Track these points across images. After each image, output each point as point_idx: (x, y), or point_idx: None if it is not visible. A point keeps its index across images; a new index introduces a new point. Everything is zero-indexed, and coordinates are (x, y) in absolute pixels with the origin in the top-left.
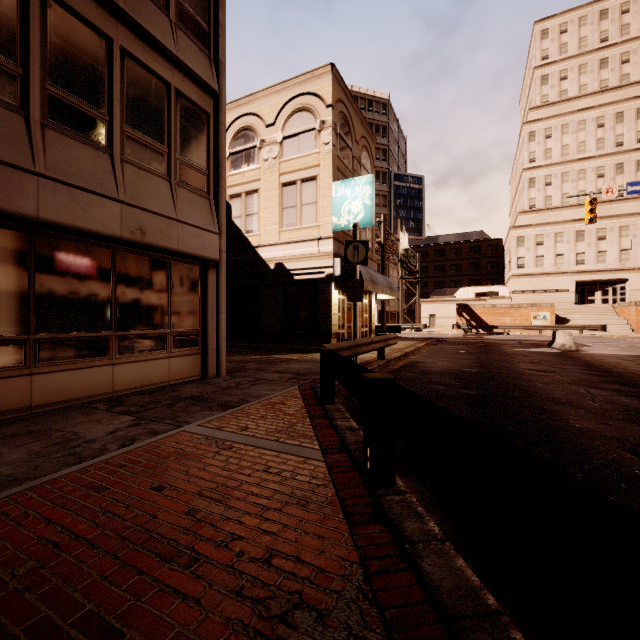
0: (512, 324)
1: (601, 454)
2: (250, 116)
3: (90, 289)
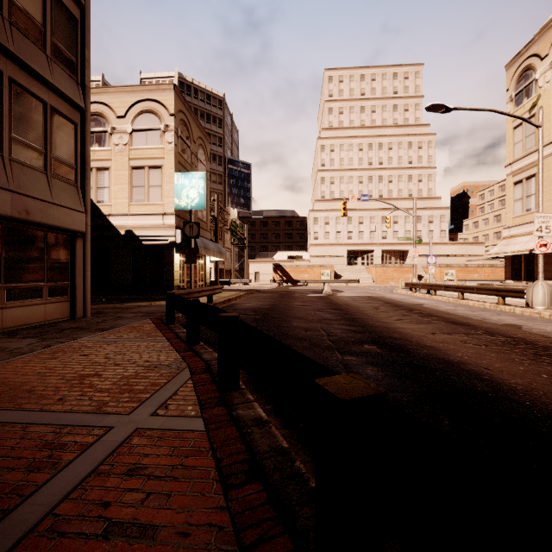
0: (309, 279)
1: (293, 332)
2: (101, 105)
3: None
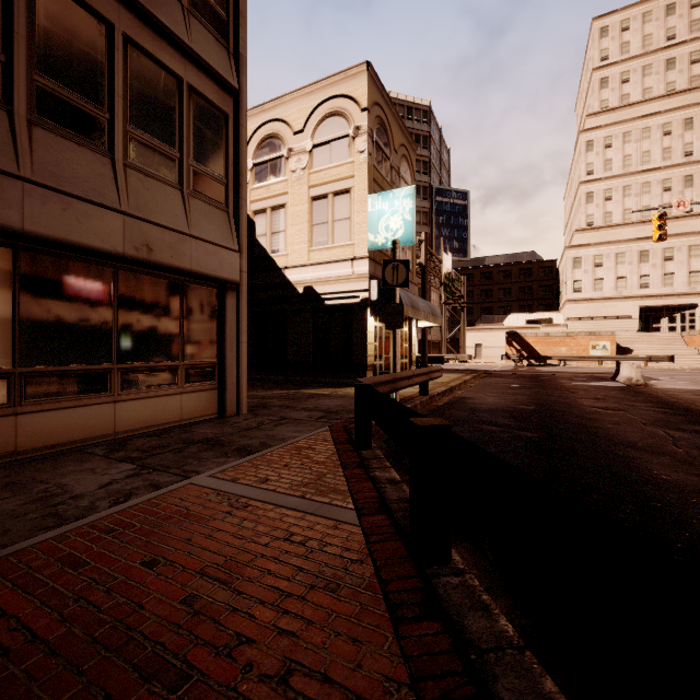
0: (568, 355)
1: None
2: (276, 122)
3: (87, 314)
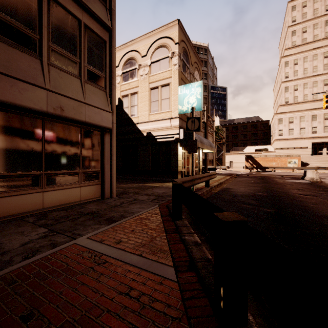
0: (276, 166)
1: None
2: (133, 52)
3: (27, 144)
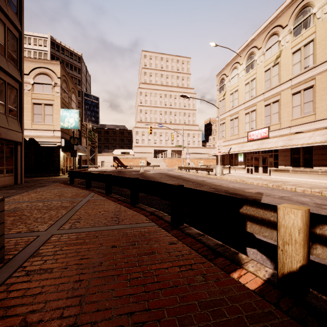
0: (133, 165)
1: None
2: None
3: None
